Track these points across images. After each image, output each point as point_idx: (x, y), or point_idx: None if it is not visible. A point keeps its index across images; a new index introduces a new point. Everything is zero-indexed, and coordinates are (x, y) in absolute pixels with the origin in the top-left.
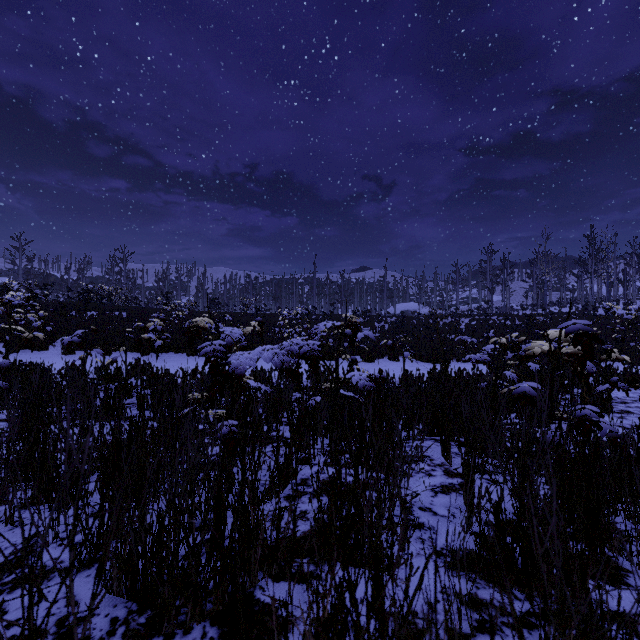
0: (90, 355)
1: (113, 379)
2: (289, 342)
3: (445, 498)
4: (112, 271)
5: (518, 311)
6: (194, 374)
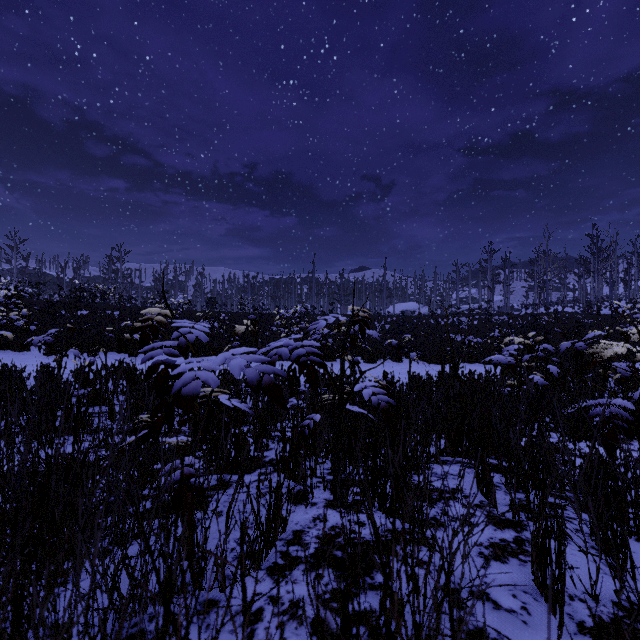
0: (67, 356)
1: (85, 384)
2: (277, 342)
3: (503, 570)
4: (109, 270)
5: (519, 311)
6: None
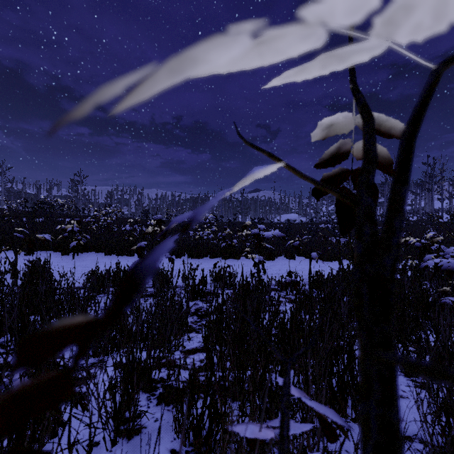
0: None
1: None
2: None
3: None
4: (72, 190)
5: None
6: (89, 277)
